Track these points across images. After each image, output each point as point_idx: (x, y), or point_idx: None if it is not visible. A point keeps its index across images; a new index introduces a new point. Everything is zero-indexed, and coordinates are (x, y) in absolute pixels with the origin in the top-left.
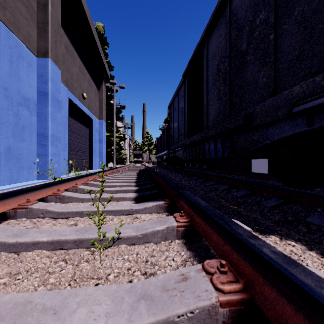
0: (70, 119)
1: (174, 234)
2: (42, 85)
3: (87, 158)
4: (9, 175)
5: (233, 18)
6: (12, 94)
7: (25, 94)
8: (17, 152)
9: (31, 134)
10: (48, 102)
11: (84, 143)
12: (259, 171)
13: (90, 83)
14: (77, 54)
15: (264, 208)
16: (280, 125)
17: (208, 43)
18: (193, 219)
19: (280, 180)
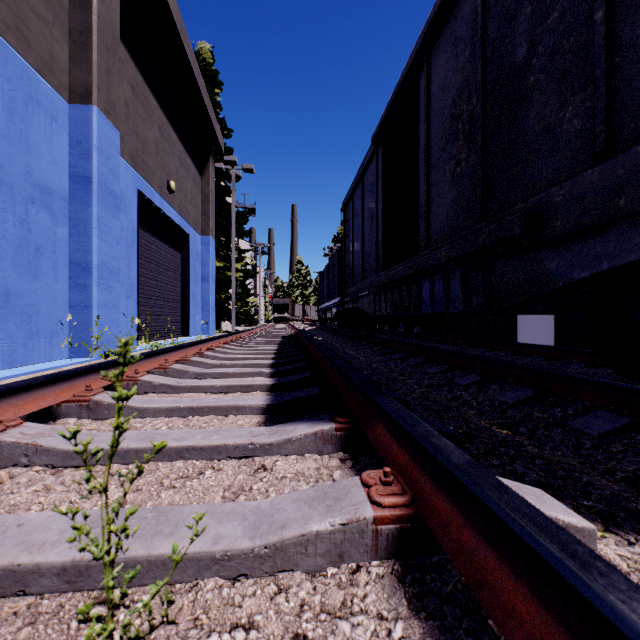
0: (142, 233)
1: (367, 543)
2: (79, 161)
3: (178, 313)
4: (7, 350)
5: None
6: (13, 179)
7: (43, 180)
8: (26, 300)
9: (56, 264)
10: (92, 196)
11: (172, 283)
12: (534, 340)
13: (185, 162)
14: (157, 102)
15: (581, 437)
16: (619, 232)
17: (430, 62)
18: (420, 495)
19: (613, 368)
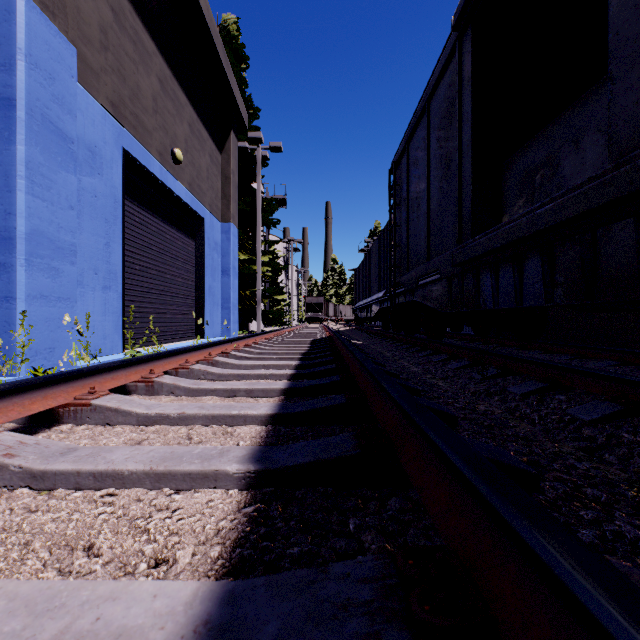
0: (137, 210)
1: None
2: None
3: (190, 311)
4: None
5: None
6: None
7: None
8: None
9: None
10: (15, 127)
11: (183, 275)
12: None
13: (198, 132)
14: (155, 47)
15: None
16: None
17: None
18: None
19: None
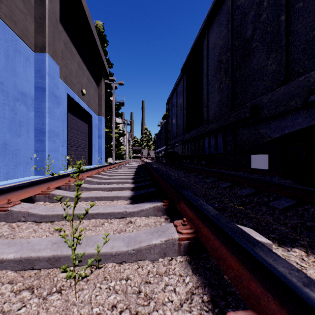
0: (69, 115)
1: (176, 248)
2: (39, 80)
3: (86, 154)
4: (5, 171)
5: (236, 4)
6: (8, 89)
7: (22, 89)
8: (14, 147)
9: (28, 130)
10: (45, 97)
11: (84, 139)
12: (259, 167)
13: (90, 80)
14: (76, 51)
15: (274, 209)
16: (292, 116)
17: (208, 34)
18: (198, 229)
19: (290, 178)
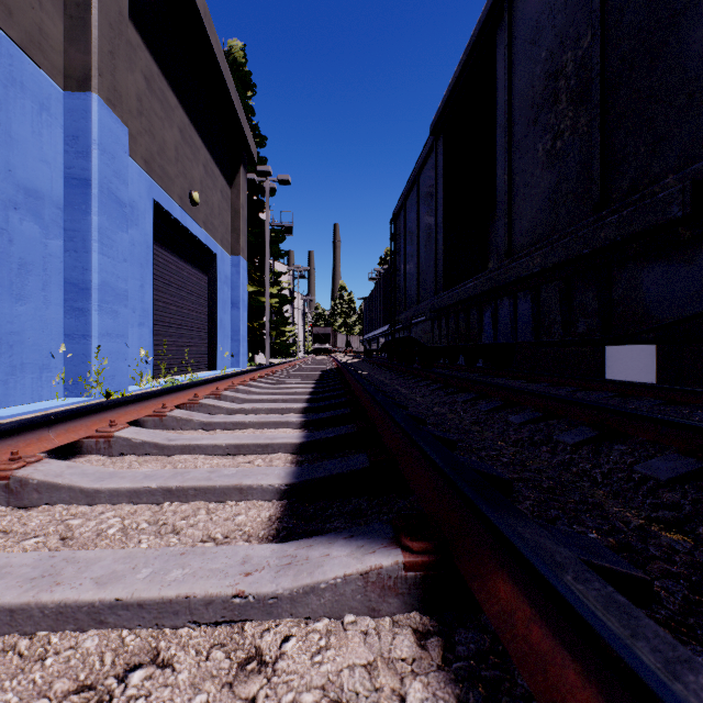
0: (160, 251)
1: None
2: (76, 160)
3: (203, 344)
4: None
5: None
6: None
7: (29, 181)
8: (5, 327)
9: (47, 284)
10: (91, 202)
11: (197, 309)
12: (628, 376)
13: (211, 171)
14: (177, 100)
15: None
16: None
17: (512, 10)
18: None
19: None
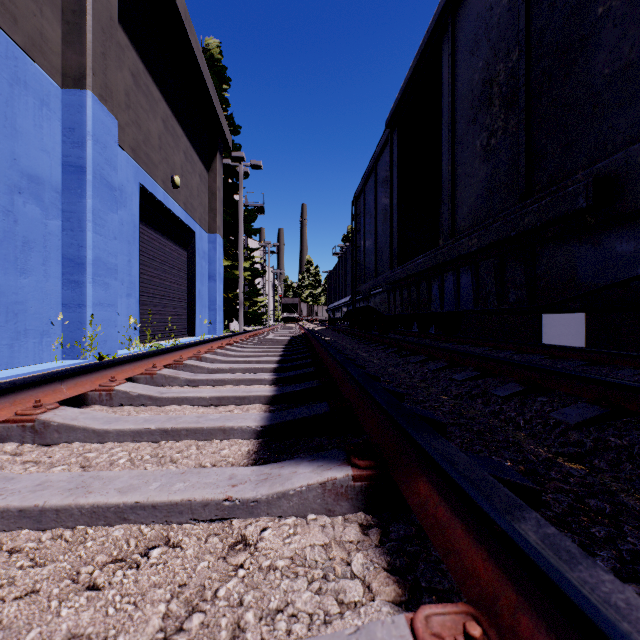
0: (145, 229)
1: None
2: (72, 149)
3: (183, 313)
4: None
5: None
6: None
7: (31, 169)
8: (11, 297)
9: (47, 259)
10: (86, 186)
11: (178, 281)
12: (562, 341)
13: (190, 157)
14: (160, 94)
15: None
16: None
17: (455, 24)
18: None
19: None
